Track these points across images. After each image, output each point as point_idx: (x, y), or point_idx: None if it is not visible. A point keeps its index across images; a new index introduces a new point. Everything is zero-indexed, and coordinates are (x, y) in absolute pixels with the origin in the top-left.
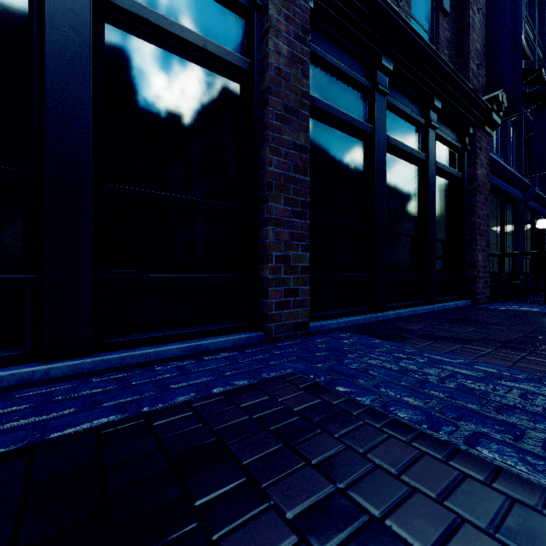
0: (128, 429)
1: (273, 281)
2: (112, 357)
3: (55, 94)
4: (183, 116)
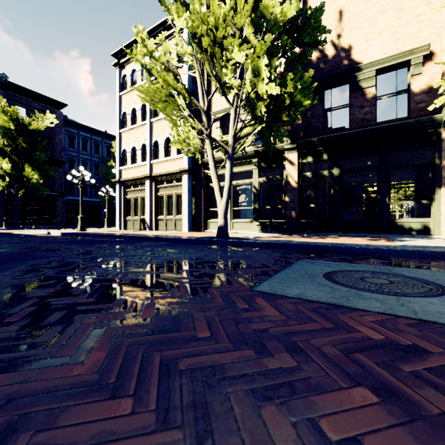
0: None
1: None
2: None
3: None
4: None
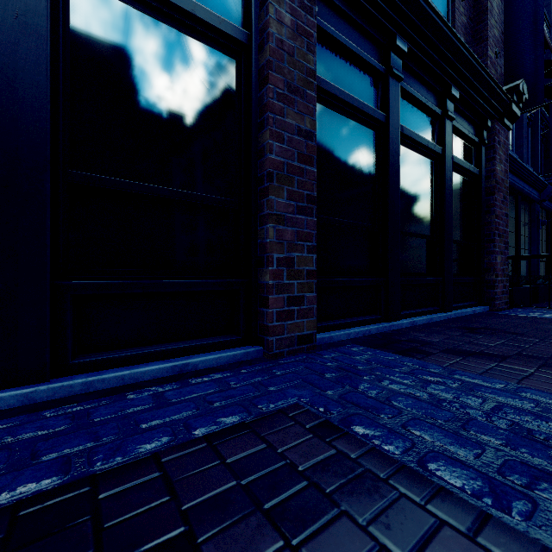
0: (64, 502)
1: (274, 287)
2: (74, 383)
3: (0, 55)
4: (168, 93)
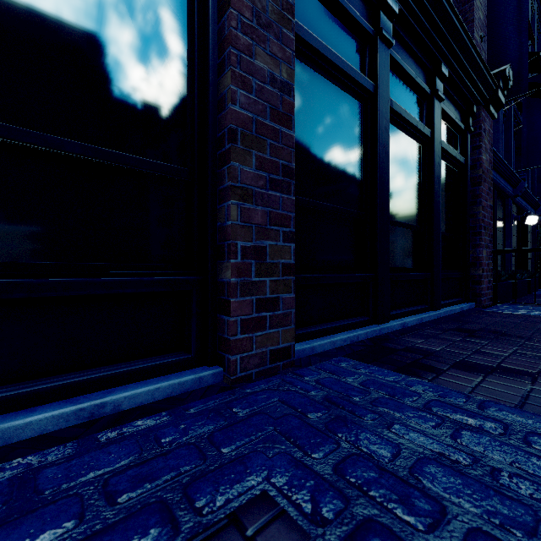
0: None
1: (238, 287)
2: None
3: None
4: (80, 4)
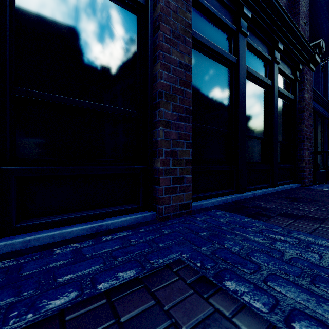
0: None
1: (163, 171)
2: (15, 242)
3: None
4: (89, 36)
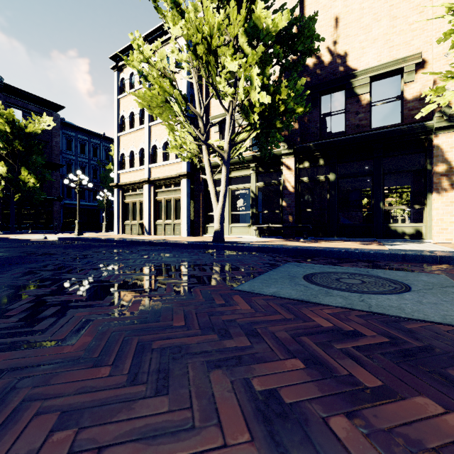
0: None
1: None
2: None
3: None
4: None
